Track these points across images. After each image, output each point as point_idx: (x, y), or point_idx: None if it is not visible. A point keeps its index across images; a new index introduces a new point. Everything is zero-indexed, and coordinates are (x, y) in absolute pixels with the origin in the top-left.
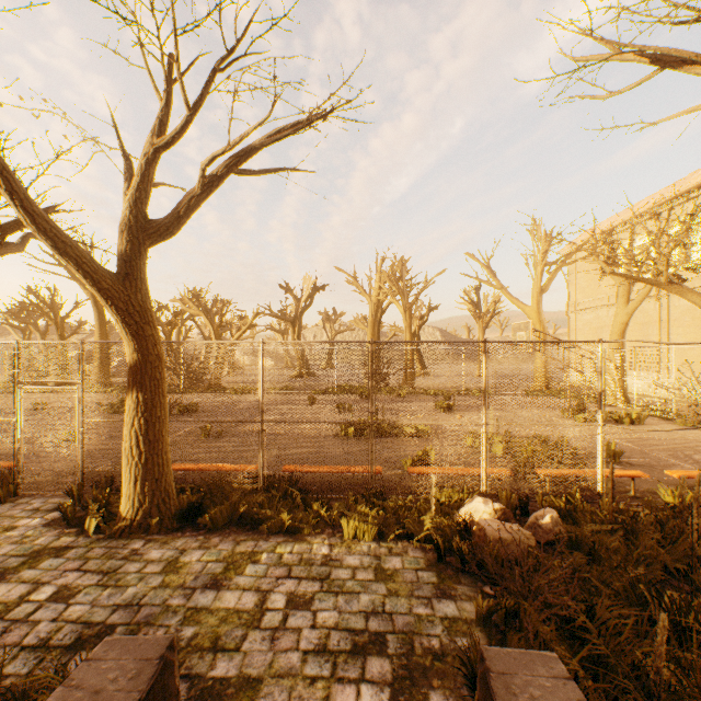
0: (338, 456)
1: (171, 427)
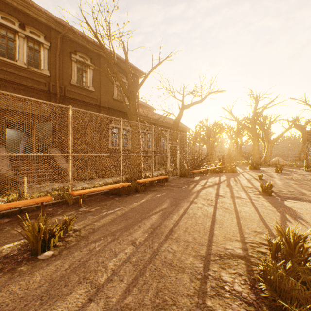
0: (162, 217)
1: (308, 189)
